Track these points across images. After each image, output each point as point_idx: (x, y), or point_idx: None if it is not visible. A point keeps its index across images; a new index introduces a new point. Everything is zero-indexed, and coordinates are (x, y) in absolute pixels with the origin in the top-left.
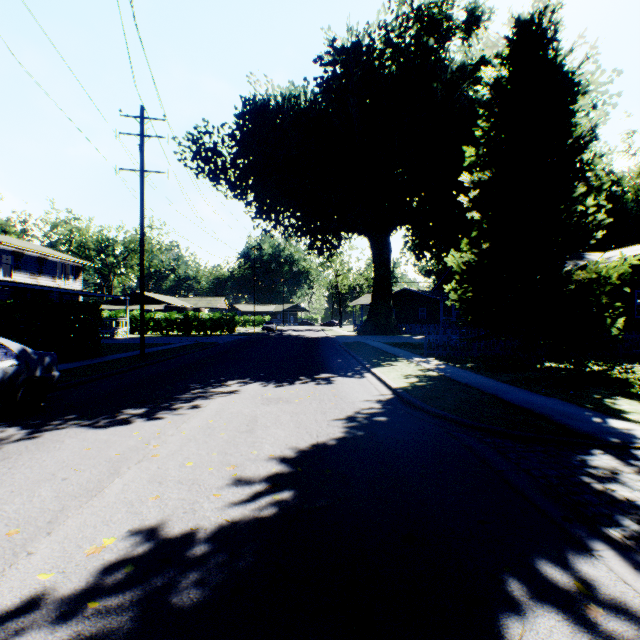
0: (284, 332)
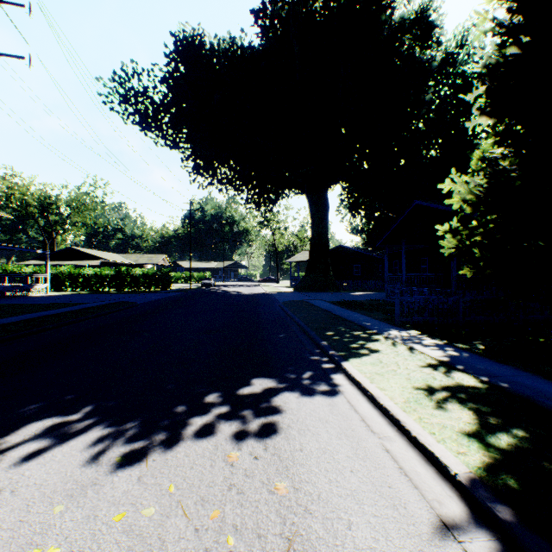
0: (222, 288)
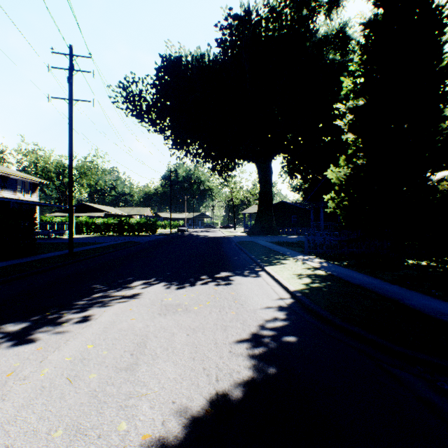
0: (193, 233)
